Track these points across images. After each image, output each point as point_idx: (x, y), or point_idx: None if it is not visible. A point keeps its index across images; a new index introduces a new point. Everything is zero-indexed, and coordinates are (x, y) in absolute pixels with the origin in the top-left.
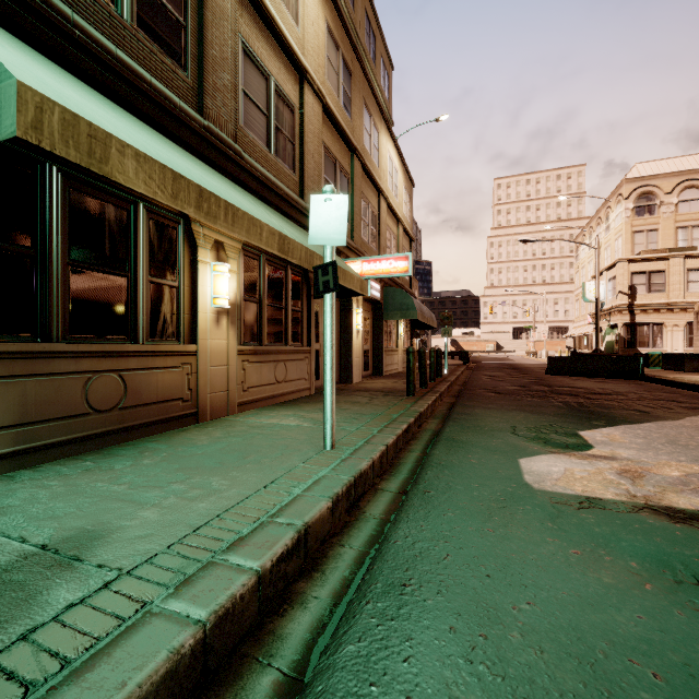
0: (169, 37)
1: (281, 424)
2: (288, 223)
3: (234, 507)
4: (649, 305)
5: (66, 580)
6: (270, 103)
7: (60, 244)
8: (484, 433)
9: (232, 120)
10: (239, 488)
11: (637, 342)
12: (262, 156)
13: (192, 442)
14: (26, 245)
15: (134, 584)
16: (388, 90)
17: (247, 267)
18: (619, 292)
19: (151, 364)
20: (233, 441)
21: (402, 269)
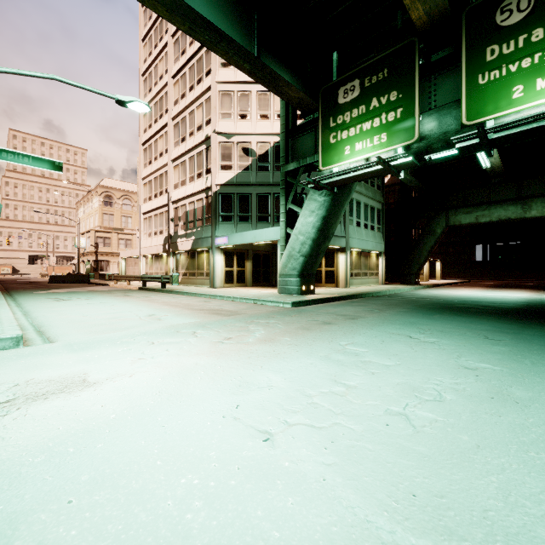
0: None
1: None
2: None
3: None
4: (104, 252)
5: None
6: None
7: None
8: (23, 291)
9: None
10: None
11: (99, 269)
12: None
13: None
14: None
15: None
16: None
17: None
18: (91, 245)
19: None
20: None
21: None
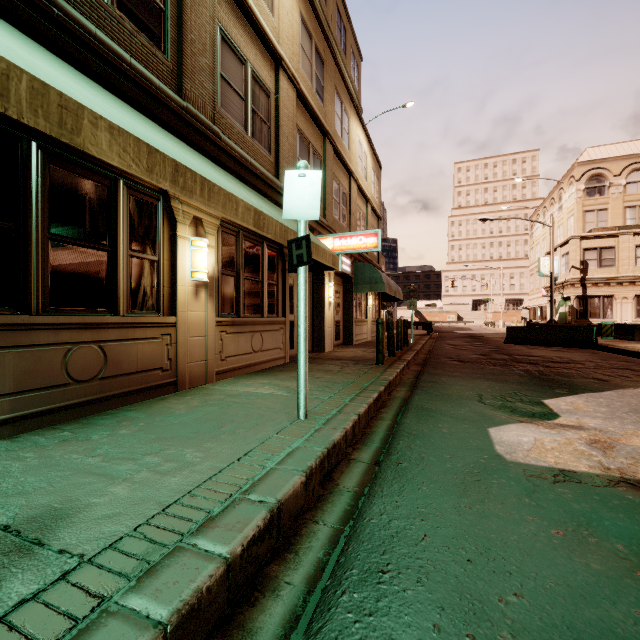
0: (149, 21)
1: (256, 392)
2: (264, 200)
3: (206, 482)
4: (600, 279)
5: (22, 569)
6: (247, 87)
7: (40, 218)
8: (452, 401)
9: (210, 102)
10: (213, 461)
11: (588, 313)
12: (239, 138)
13: (170, 411)
14: (5, 219)
15: (94, 575)
16: (357, 79)
17: (225, 242)
18: (572, 266)
19: (131, 335)
20: (209, 410)
21: (371, 245)
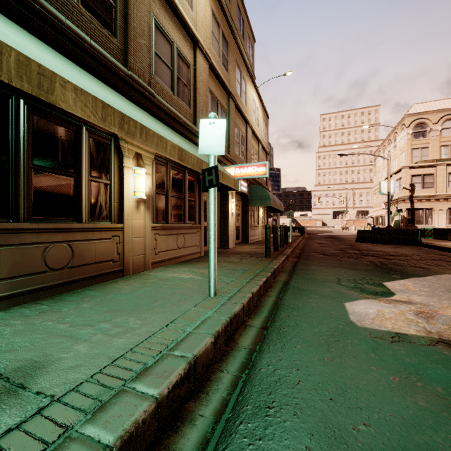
0: (104, 14)
1: (180, 277)
2: (186, 141)
3: (143, 342)
4: (423, 196)
5: (9, 406)
6: (173, 61)
7: (26, 153)
8: (318, 283)
9: (147, 72)
10: (148, 327)
11: (415, 221)
12: (168, 97)
13: (118, 291)
14: (1, 154)
15: (61, 410)
16: (252, 55)
17: (158, 170)
18: (403, 188)
19: (91, 236)
20: (146, 290)
21: (262, 172)
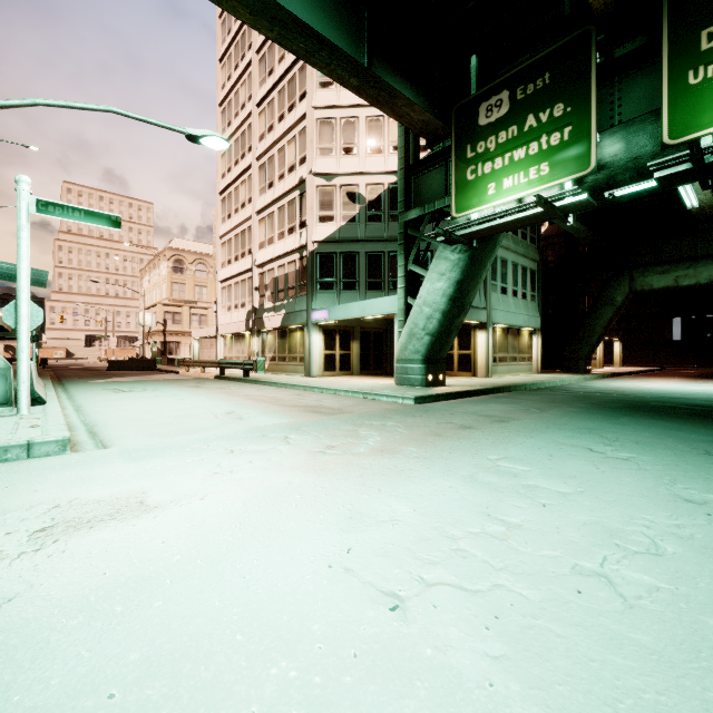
0: None
1: None
2: None
3: None
4: (174, 331)
5: None
6: None
7: None
8: (77, 380)
9: None
10: None
11: (168, 352)
12: None
13: None
14: None
15: None
16: None
17: None
18: (158, 322)
19: None
20: None
21: None
